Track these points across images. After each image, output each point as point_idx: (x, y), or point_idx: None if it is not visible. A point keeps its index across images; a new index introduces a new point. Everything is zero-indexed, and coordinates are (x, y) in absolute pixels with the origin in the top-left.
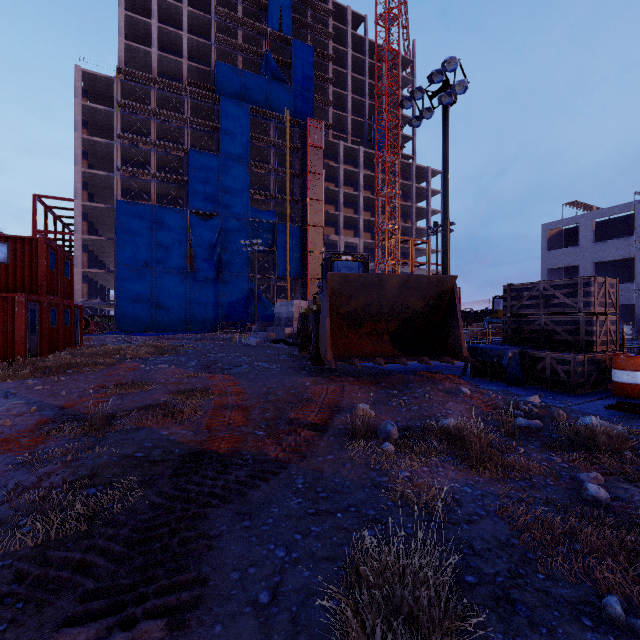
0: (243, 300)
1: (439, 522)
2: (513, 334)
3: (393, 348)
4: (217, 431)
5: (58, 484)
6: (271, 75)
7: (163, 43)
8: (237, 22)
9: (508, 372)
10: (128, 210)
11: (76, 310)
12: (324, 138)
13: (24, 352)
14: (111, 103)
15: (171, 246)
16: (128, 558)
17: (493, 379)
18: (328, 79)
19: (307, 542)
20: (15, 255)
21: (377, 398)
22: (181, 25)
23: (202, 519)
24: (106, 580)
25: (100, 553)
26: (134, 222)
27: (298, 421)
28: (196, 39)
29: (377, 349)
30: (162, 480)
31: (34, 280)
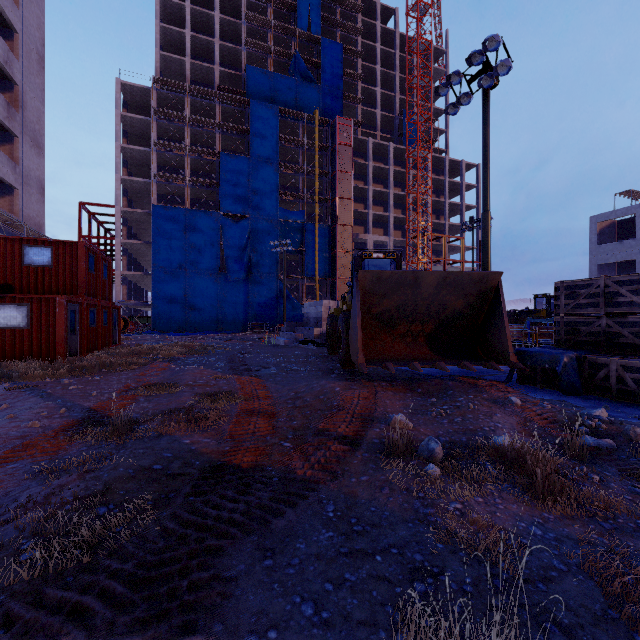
0: (272, 300)
1: (506, 577)
2: (567, 336)
3: (429, 351)
4: (241, 441)
5: (69, 500)
6: (300, 75)
7: (196, 51)
8: (266, 25)
9: (563, 379)
10: (163, 214)
11: (114, 311)
12: (353, 136)
13: (64, 351)
14: (148, 112)
15: (203, 248)
16: (130, 603)
17: (544, 387)
18: (357, 76)
19: (340, 596)
20: (58, 258)
21: (414, 406)
22: (213, 33)
23: (218, 553)
24: (101, 634)
25: (100, 594)
26: (169, 226)
27: (328, 432)
28: (227, 45)
29: (412, 352)
30: (178, 499)
31: (74, 282)
